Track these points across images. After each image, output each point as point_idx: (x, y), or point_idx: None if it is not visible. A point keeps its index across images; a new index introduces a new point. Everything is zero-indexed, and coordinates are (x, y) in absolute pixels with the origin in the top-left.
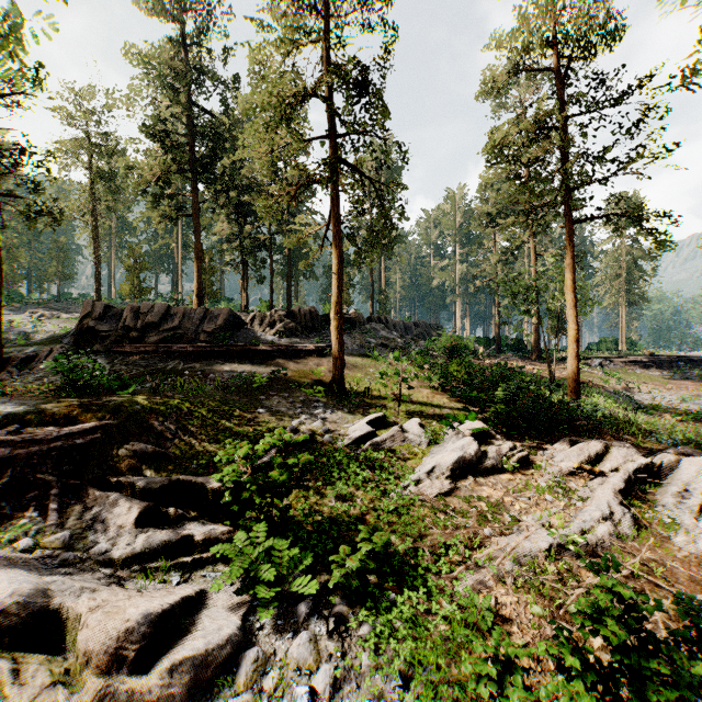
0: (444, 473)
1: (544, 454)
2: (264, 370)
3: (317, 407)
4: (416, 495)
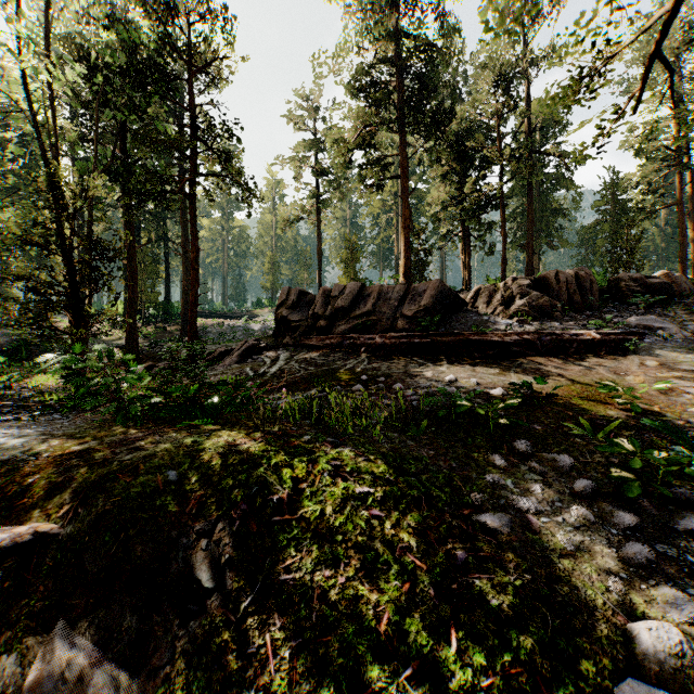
0: None
1: None
2: (496, 378)
3: None
4: None
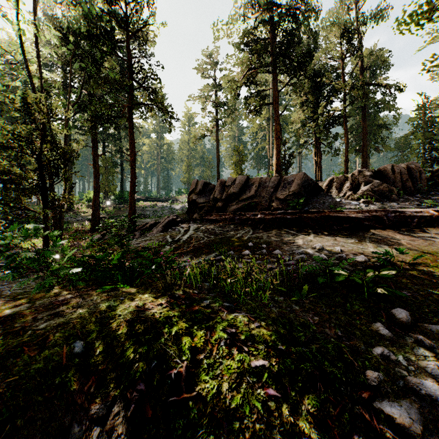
0: None
1: None
2: (355, 247)
3: None
4: None
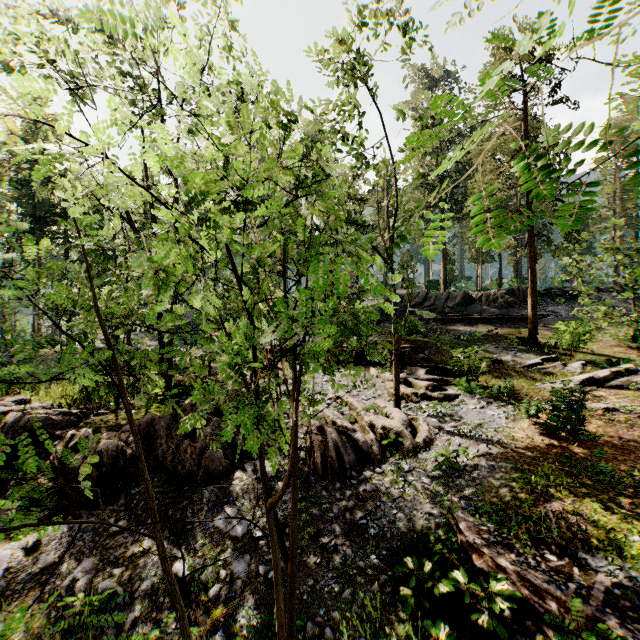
0: (574, 382)
1: None
2: (484, 330)
3: (512, 350)
4: (549, 387)
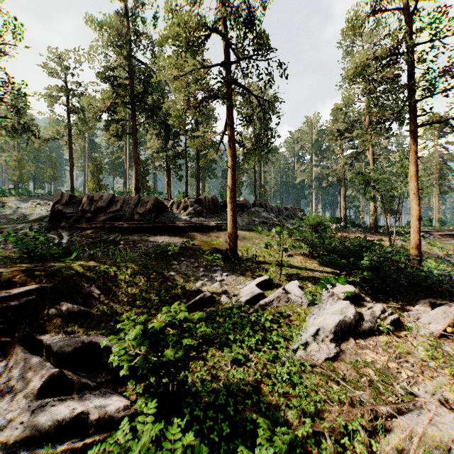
0: (328, 335)
1: (409, 315)
2: (178, 240)
3: (216, 270)
4: (305, 359)
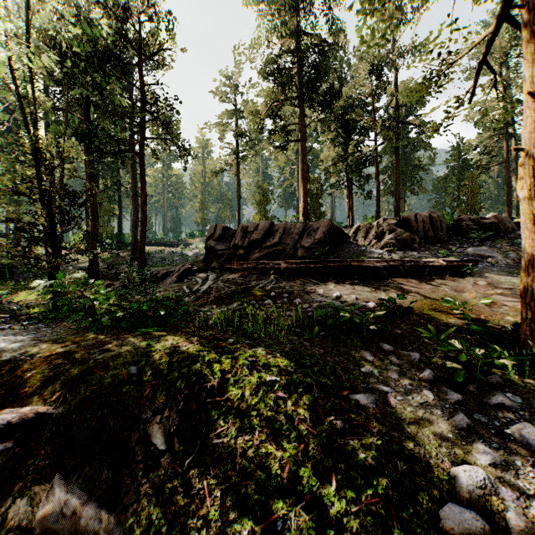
0: None
1: None
2: (370, 295)
3: (507, 409)
4: None
